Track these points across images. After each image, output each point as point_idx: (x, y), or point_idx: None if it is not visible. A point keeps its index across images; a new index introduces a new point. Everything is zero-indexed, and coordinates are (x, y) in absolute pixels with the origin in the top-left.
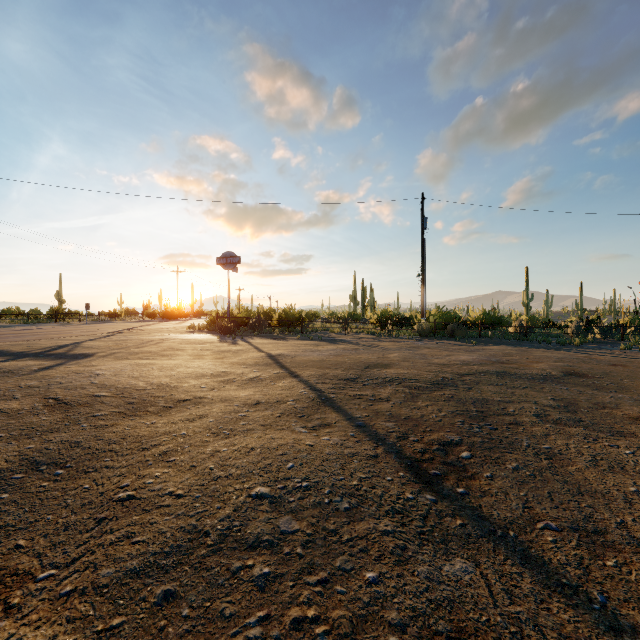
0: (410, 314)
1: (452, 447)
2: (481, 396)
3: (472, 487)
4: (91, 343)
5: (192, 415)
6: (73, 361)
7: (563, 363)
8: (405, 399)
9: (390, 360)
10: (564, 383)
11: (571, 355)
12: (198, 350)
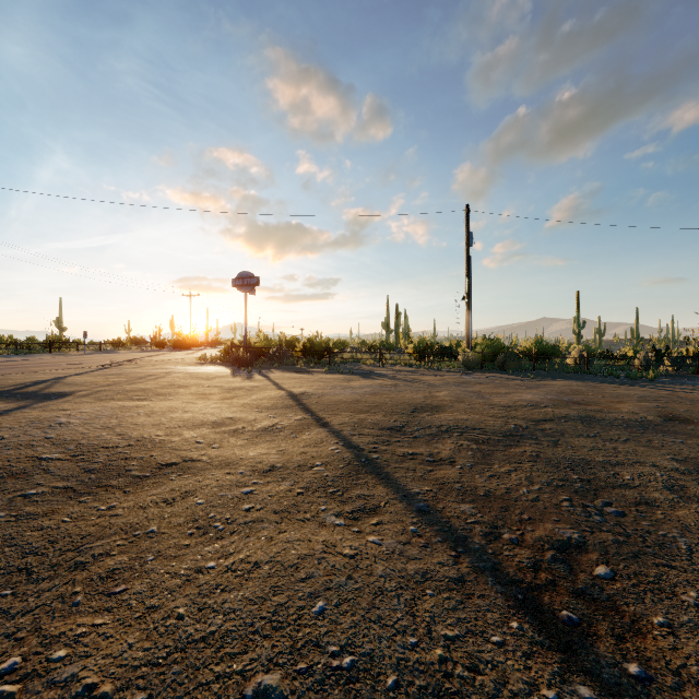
0: (449, 343)
1: (574, 554)
2: (576, 454)
3: (650, 658)
4: (77, 378)
5: (173, 492)
6: (41, 403)
7: (651, 403)
8: (475, 460)
9: (441, 400)
10: (671, 433)
11: (653, 392)
12: (204, 387)
